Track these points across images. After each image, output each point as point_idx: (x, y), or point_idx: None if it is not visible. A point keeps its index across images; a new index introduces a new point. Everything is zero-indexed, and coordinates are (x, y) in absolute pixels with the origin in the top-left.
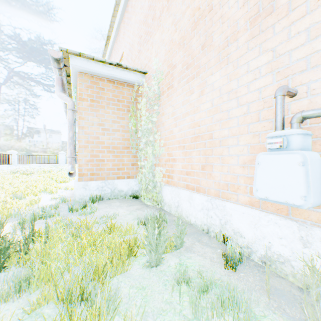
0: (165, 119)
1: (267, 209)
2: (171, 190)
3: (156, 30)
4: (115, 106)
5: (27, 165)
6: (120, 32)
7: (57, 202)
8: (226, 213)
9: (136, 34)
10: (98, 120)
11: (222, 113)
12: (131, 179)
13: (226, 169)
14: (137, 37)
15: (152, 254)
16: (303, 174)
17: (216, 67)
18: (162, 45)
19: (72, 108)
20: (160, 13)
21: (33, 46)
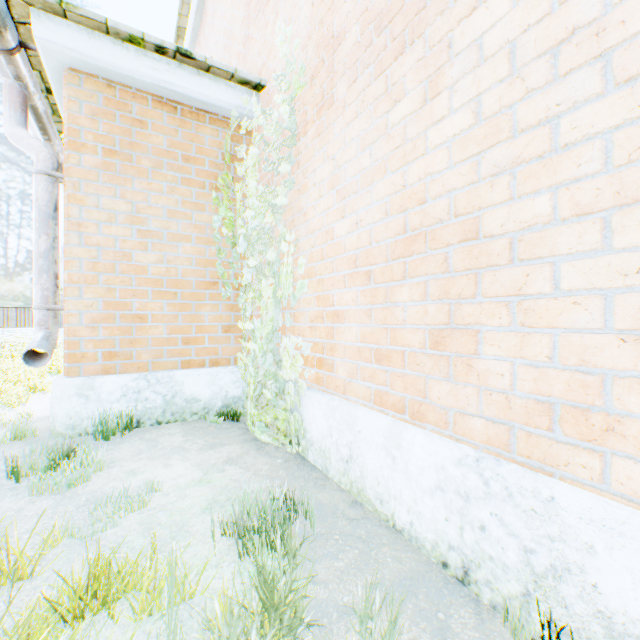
0: (310, 199)
1: None
2: (328, 407)
3: None
4: (177, 173)
5: (8, 330)
6: (206, 14)
7: None
8: (560, 533)
9: (239, 1)
10: (126, 208)
11: (526, 135)
12: (222, 368)
13: (546, 347)
14: (242, 6)
15: None
16: None
17: None
18: None
19: (49, 170)
20: None
21: None
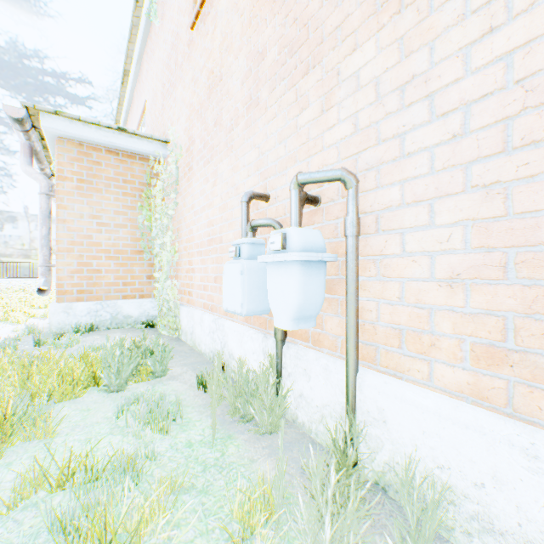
0: (186, 212)
1: (255, 325)
2: (187, 312)
3: (178, 83)
4: (119, 189)
5: None
6: (143, 67)
7: (18, 334)
8: (225, 334)
9: (160, 80)
10: (90, 210)
11: (229, 212)
12: (146, 299)
13: None
14: (161, 84)
15: (113, 378)
16: (241, 282)
17: (224, 153)
18: (184, 107)
19: (47, 192)
20: (182, 60)
21: (0, 62)
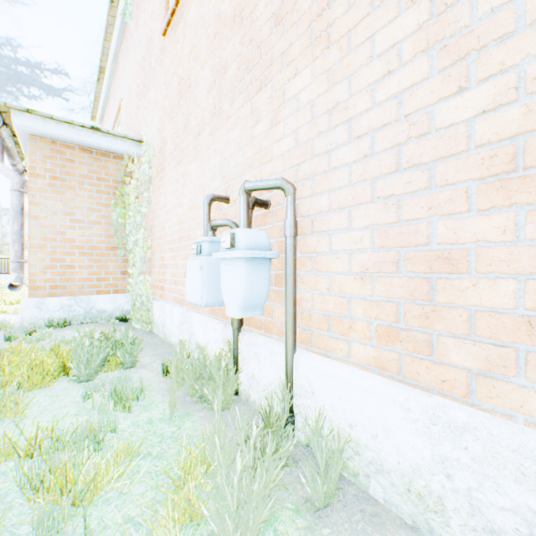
0: (159, 210)
1: (218, 316)
2: (159, 306)
3: (152, 86)
4: (93, 187)
5: None
6: (119, 66)
7: None
8: (192, 325)
9: (135, 80)
10: (63, 207)
11: (196, 212)
12: (120, 294)
13: None
14: (136, 84)
15: (83, 367)
16: (201, 277)
17: (193, 157)
18: (157, 109)
19: (19, 188)
20: (155, 63)
21: None
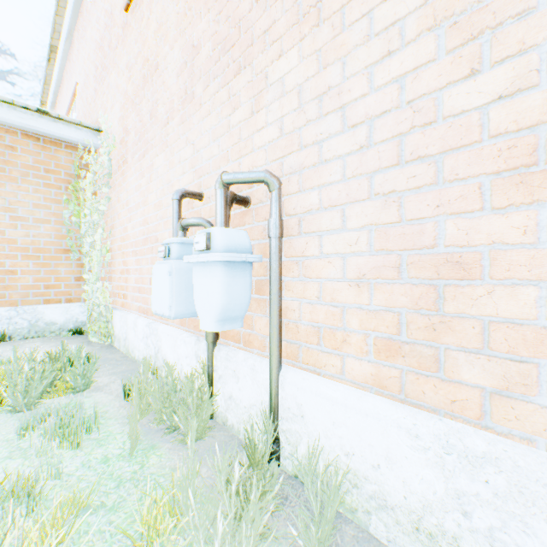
0: (120, 208)
1: (190, 328)
2: (121, 316)
3: (112, 68)
4: (40, 180)
5: None
6: (74, 45)
7: None
8: (159, 338)
9: (92, 61)
10: (1, 202)
11: (164, 210)
12: (74, 304)
13: None
14: (93, 66)
15: (20, 394)
16: (170, 284)
17: (160, 148)
18: (118, 94)
19: None
20: (116, 43)
21: None
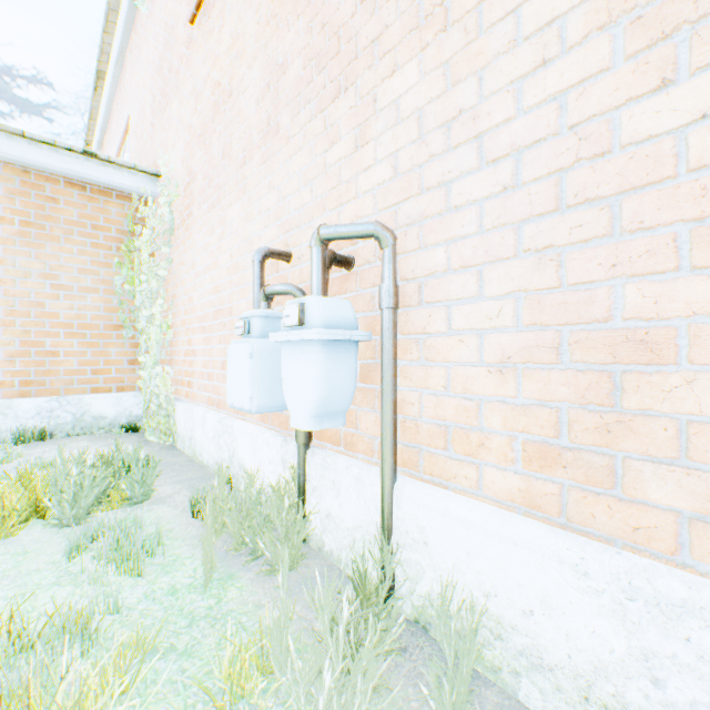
0: (184, 273)
1: (274, 425)
2: (185, 410)
3: (174, 96)
4: (87, 238)
5: None
6: (126, 69)
7: None
8: (234, 438)
9: (149, 89)
10: (41, 267)
11: (240, 274)
12: (127, 393)
13: None
14: (150, 95)
15: (67, 505)
16: (251, 369)
17: (235, 195)
18: (182, 129)
19: None
20: (179, 64)
21: None
